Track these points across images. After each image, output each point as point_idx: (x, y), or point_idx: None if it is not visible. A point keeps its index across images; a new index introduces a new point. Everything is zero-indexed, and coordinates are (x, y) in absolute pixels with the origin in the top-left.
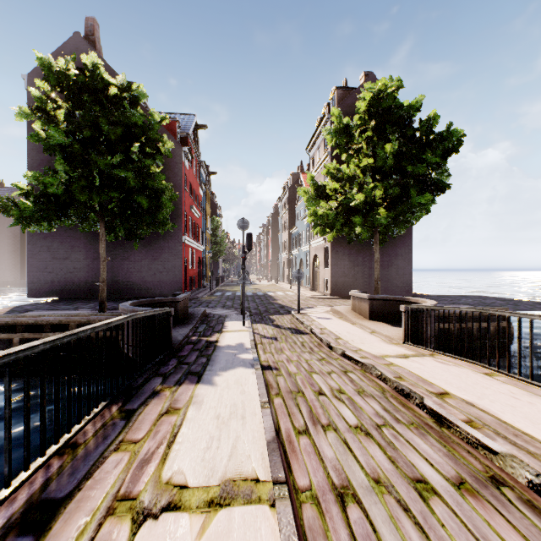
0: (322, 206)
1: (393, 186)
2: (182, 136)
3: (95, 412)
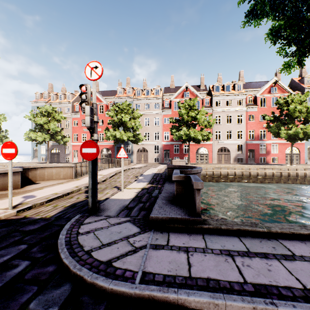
0: None
1: None
2: None
3: None
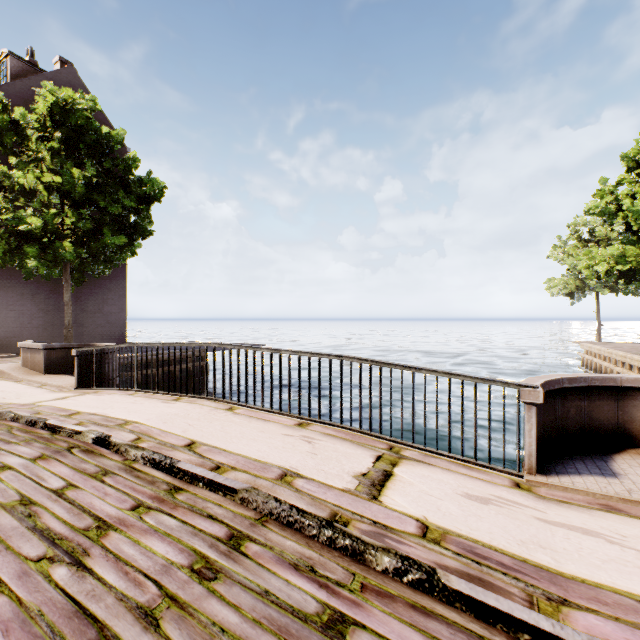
0: None
1: (85, 218)
2: None
3: None
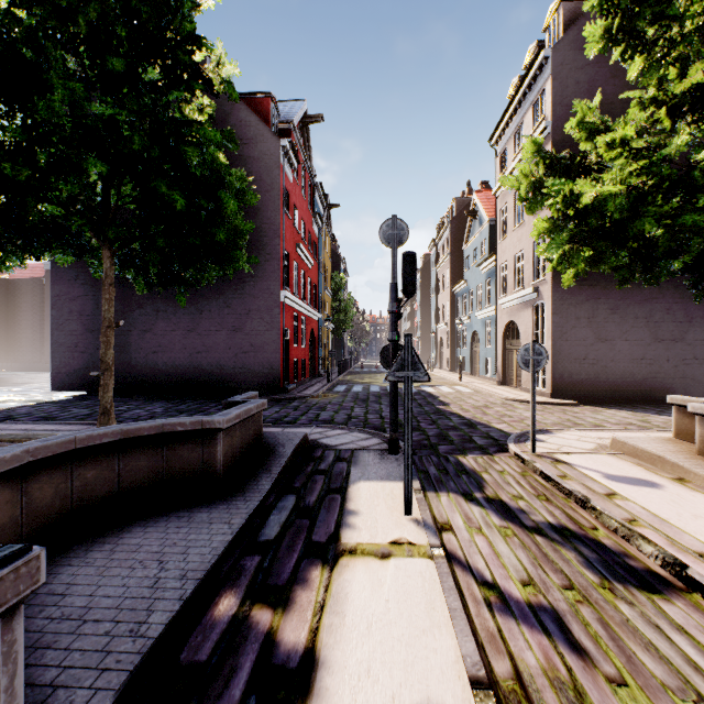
0: None
1: None
2: (281, 128)
3: None
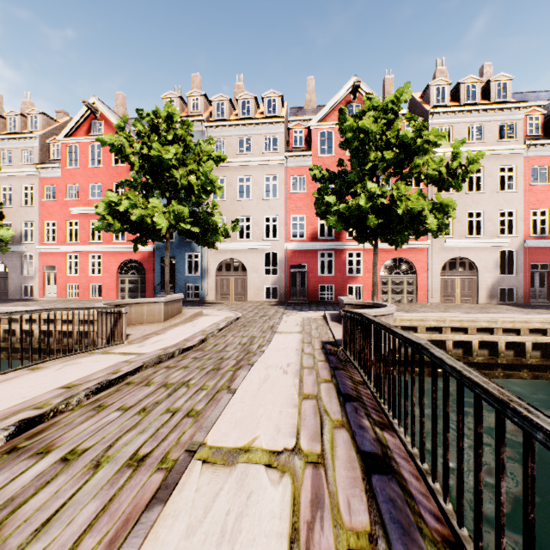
0: None
1: None
2: None
3: None
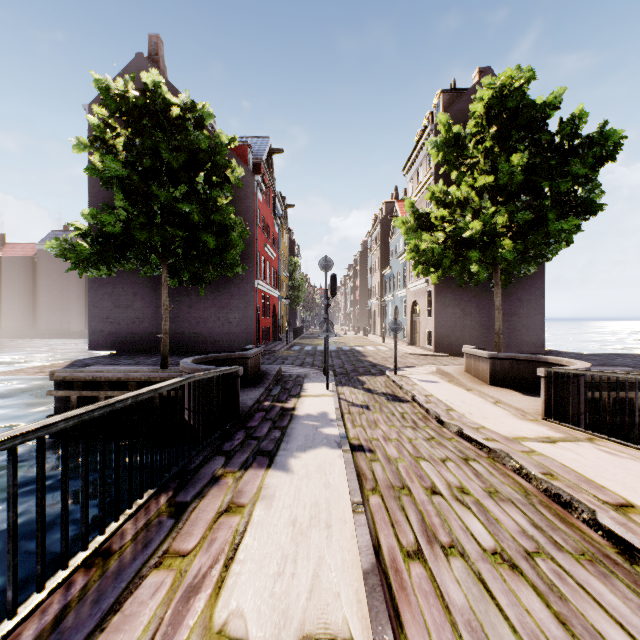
0: (425, 239)
1: (522, 209)
2: (254, 163)
3: (139, 503)
